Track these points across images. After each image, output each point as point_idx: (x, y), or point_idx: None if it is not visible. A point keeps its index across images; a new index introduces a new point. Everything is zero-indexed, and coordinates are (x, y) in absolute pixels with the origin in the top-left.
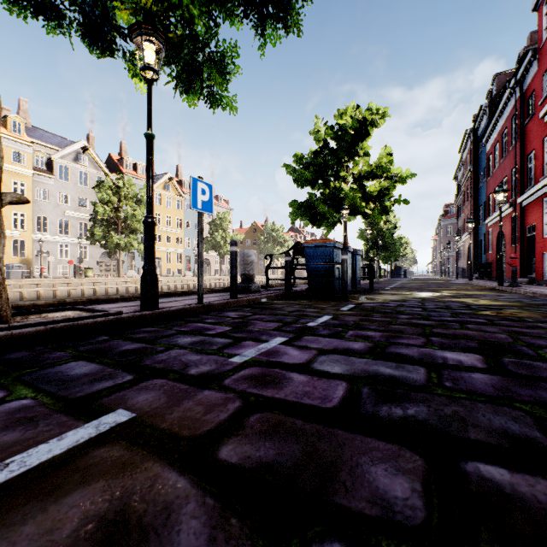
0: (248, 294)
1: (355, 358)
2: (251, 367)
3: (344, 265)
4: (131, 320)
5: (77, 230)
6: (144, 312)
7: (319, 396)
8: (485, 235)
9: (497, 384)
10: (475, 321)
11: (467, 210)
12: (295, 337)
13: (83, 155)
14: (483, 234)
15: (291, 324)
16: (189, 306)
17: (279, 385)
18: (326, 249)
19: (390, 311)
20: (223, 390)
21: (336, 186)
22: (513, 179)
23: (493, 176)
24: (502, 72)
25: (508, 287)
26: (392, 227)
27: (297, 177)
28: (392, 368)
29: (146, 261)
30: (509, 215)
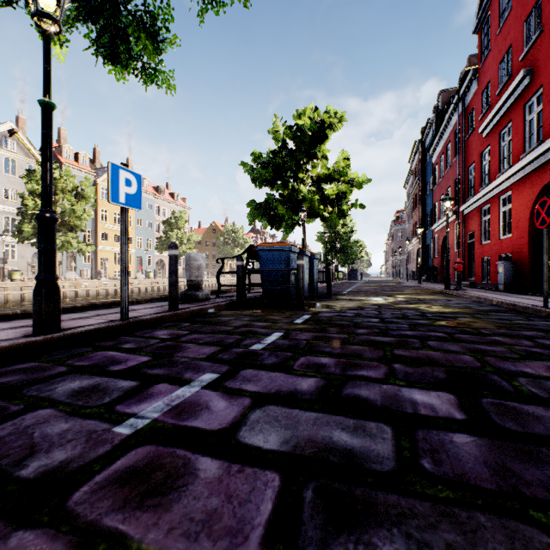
0: (194, 303)
1: (301, 411)
2: (141, 445)
3: (300, 271)
4: (9, 351)
5: (2, 225)
6: (33, 338)
7: (229, 524)
8: (431, 240)
9: (490, 456)
10: (435, 336)
11: (416, 217)
12: (229, 371)
13: (10, 139)
14: (430, 239)
15: (231, 348)
16: (107, 325)
17: (168, 495)
18: (281, 253)
19: (347, 323)
20: (56, 524)
21: (294, 188)
22: (456, 188)
23: (439, 185)
24: (446, 89)
25: (454, 291)
26: (349, 231)
27: (254, 176)
28: (350, 431)
29: (41, 269)
30: (453, 222)
